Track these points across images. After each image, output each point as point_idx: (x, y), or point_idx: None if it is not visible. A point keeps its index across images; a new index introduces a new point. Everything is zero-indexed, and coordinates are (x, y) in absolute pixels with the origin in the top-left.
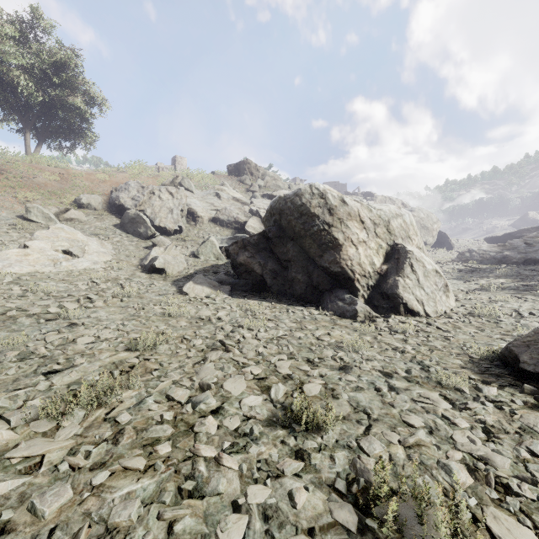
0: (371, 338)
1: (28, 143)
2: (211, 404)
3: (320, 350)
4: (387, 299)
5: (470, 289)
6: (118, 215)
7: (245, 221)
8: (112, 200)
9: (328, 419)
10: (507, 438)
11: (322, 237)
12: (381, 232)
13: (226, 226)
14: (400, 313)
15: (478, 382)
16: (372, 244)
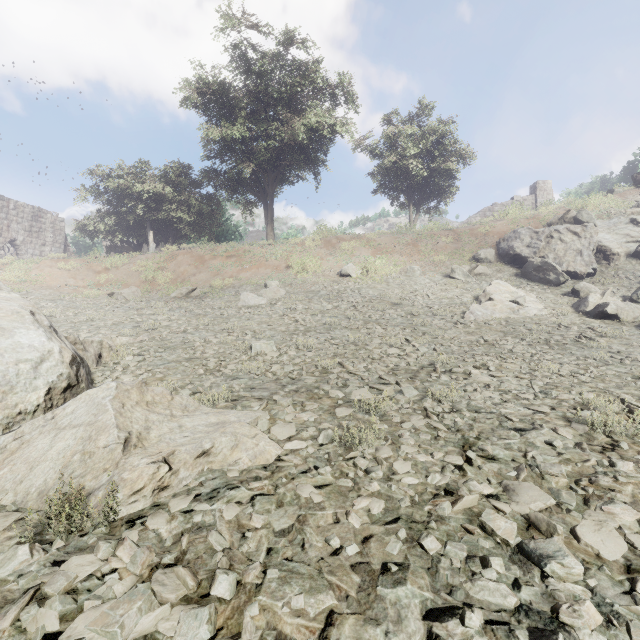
0: None
1: (411, 214)
2: None
3: None
4: None
5: None
6: (512, 264)
7: None
8: (503, 250)
9: None
10: None
11: None
12: None
13: None
14: None
15: None
16: None
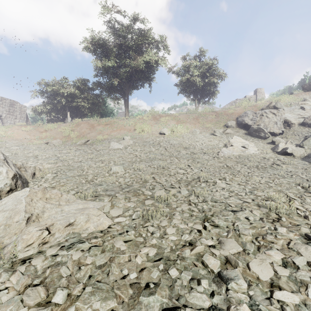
0: None
1: (196, 104)
2: None
3: None
4: None
5: None
6: (243, 128)
7: None
8: (239, 122)
9: None
10: None
11: None
12: None
13: None
14: None
15: None
16: None
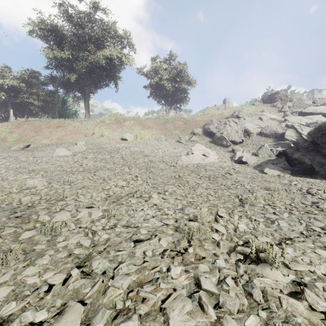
0: None
1: (166, 109)
2: (324, 206)
3: None
4: None
5: None
6: (209, 136)
7: (282, 132)
8: (205, 129)
9: None
10: None
11: None
12: None
13: (269, 136)
14: None
15: None
16: None
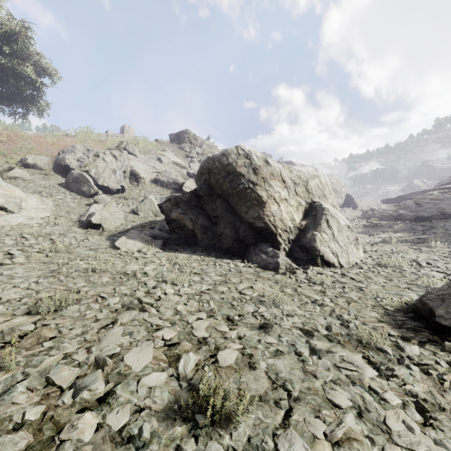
0: (292, 291)
1: None
2: (98, 390)
3: (241, 306)
4: (306, 252)
5: (374, 242)
6: (64, 175)
7: (183, 182)
8: (58, 161)
9: (240, 410)
10: (445, 418)
11: (247, 195)
12: (300, 190)
13: (166, 186)
14: (317, 265)
15: (398, 339)
16: (293, 202)
